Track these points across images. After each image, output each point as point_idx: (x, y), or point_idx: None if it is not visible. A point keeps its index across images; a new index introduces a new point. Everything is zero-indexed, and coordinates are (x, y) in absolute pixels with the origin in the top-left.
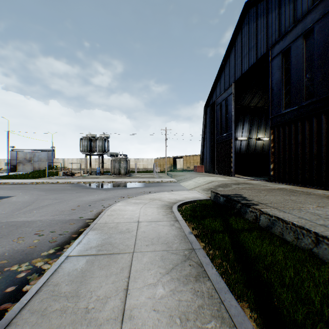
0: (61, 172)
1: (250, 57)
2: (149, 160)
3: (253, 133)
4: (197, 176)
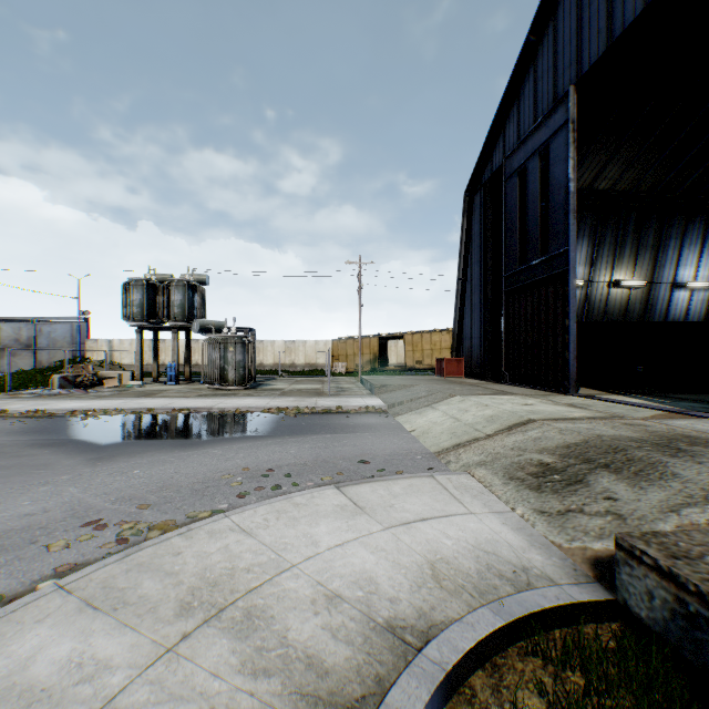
0: (57, 378)
1: None
2: (320, 344)
3: (600, 267)
4: (453, 393)
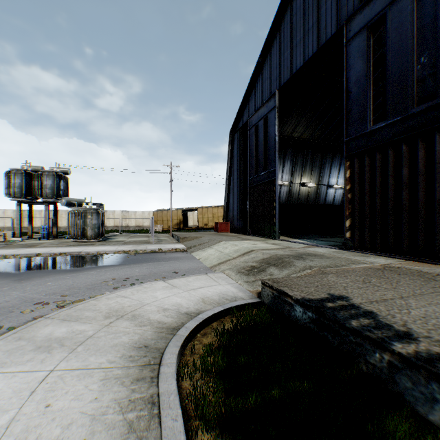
0: None
1: (306, 45)
2: (145, 214)
3: (296, 176)
4: (221, 240)
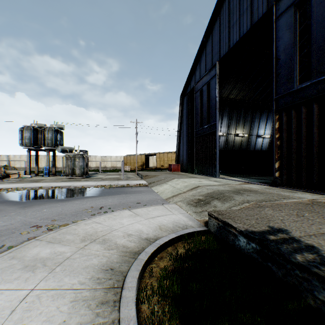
0: None
1: (241, 24)
2: (118, 158)
3: (231, 128)
4: (174, 177)
